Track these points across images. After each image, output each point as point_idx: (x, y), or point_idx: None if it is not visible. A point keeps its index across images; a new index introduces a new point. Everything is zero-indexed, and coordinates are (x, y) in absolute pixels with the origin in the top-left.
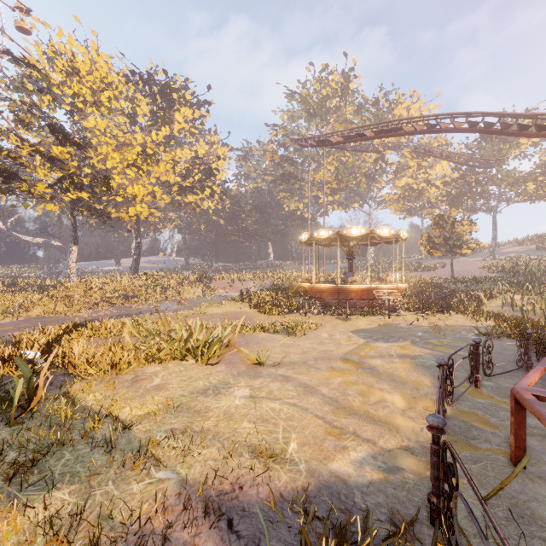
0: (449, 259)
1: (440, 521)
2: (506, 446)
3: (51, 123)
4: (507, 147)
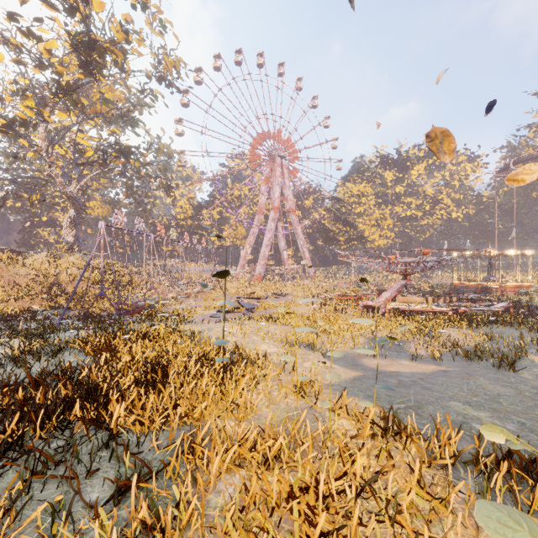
0: None
1: None
2: None
3: (343, 221)
4: None
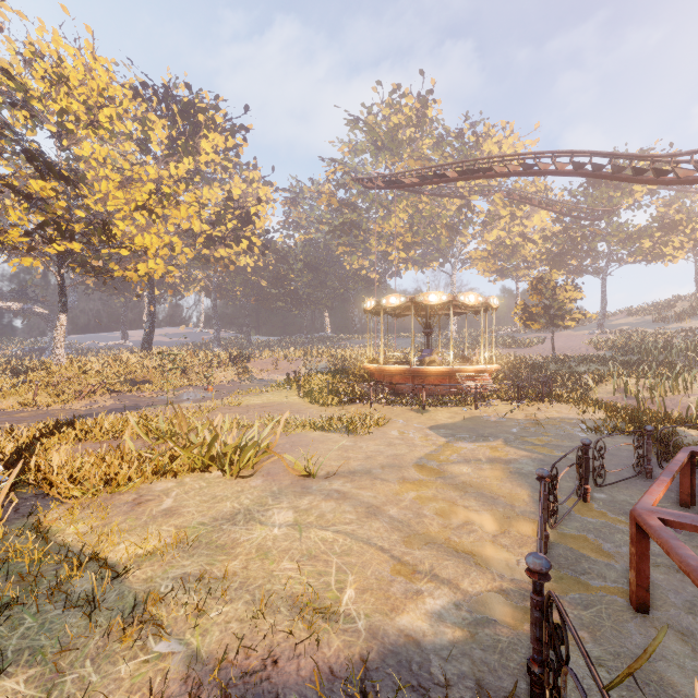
0: (549, 333)
1: (544, 697)
2: (624, 583)
3: (28, 148)
4: (618, 195)
